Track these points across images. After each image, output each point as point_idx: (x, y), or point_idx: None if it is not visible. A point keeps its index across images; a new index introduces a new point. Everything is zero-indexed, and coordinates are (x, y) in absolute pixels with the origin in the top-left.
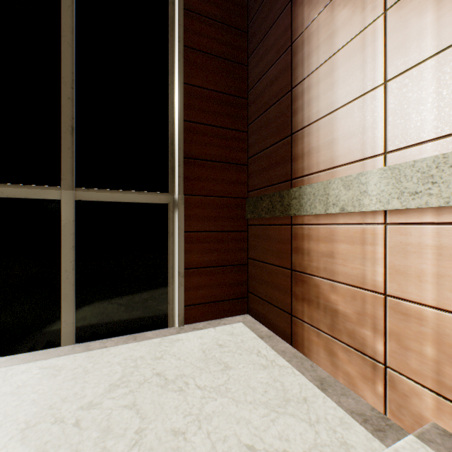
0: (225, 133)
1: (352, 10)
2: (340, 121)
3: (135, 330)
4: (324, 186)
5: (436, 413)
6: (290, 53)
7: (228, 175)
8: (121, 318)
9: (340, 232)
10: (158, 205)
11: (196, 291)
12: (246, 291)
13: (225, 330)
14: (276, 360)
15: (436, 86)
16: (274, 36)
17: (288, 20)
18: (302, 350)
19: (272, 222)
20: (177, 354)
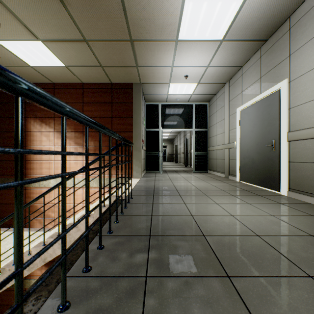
0: None
1: (47, 139)
2: (44, 164)
3: None
4: None
5: None
6: (25, 134)
7: None
8: None
9: (44, 191)
10: None
11: None
12: None
13: None
14: None
15: None
16: None
17: (24, 122)
18: (31, 227)
19: None
20: None
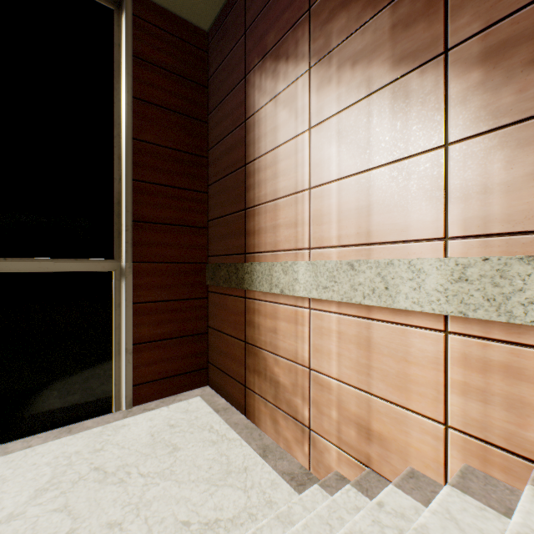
0: (182, 193)
1: (289, 114)
2: (281, 210)
3: (70, 420)
4: (269, 266)
5: (338, 463)
6: (244, 129)
7: (186, 239)
8: (51, 409)
9: (281, 311)
10: (101, 274)
11: (148, 367)
12: (206, 361)
13: (180, 408)
14: (227, 434)
15: (338, 205)
16: (231, 104)
17: (243, 95)
18: (254, 420)
19: (230, 293)
20: (121, 443)
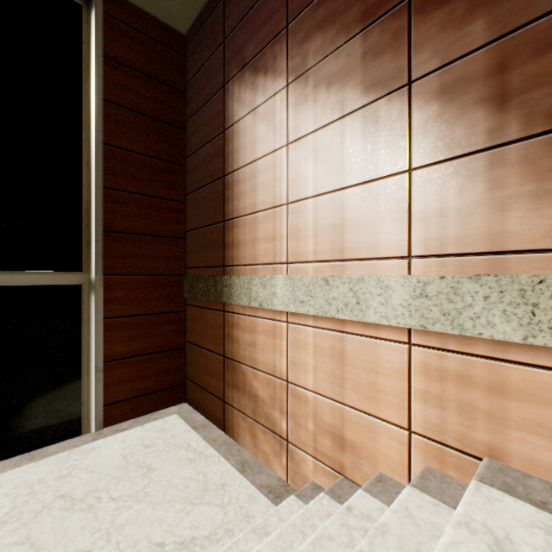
0: (158, 202)
1: (268, 129)
2: (260, 223)
3: (32, 446)
4: (248, 280)
5: (314, 473)
6: (223, 139)
7: (162, 250)
8: (10, 435)
9: (260, 325)
10: (68, 287)
11: (120, 386)
12: (184, 377)
13: (155, 427)
14: (205, 451)
15: (314, 221)
16: (210, 113)
17: (222, 104)
18: (233, 436)
19: (209, 306)
20: (91, 467)
